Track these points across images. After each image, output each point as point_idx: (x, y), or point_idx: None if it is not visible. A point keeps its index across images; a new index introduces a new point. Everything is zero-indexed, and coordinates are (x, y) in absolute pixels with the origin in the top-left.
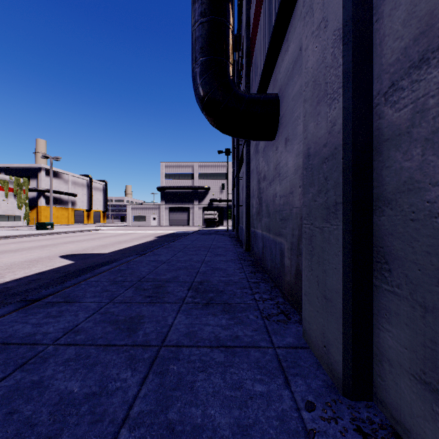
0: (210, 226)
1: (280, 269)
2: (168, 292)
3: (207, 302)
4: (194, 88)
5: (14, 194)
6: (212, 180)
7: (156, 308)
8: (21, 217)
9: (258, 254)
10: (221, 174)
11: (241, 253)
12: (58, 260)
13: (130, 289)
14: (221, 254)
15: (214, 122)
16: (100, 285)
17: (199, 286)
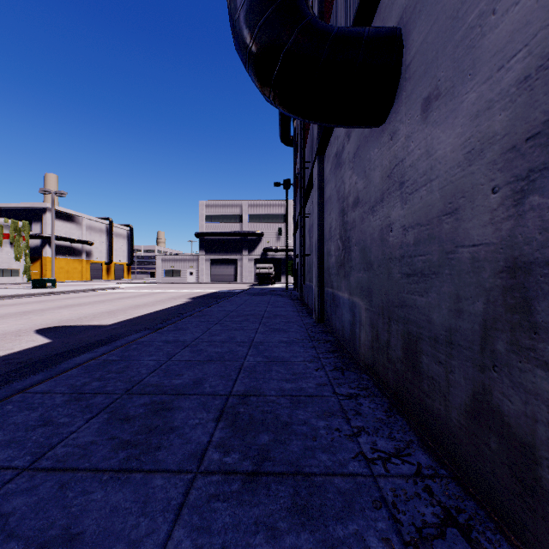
0: (263, 282)
1: (404, 376)
2: (173, 428)
3: (254, 469)
4: (231, 21)
5: (11, 242)
6: (267, 223)
7: (125, 495)
8: (20, 272)
9: (342, 332)
10: (278, 216)
11: (310, 326)
12: (28, 337)
13: (98, 416)
14: (280, 329)
15: (270, 86)
16: (44, 405)
17: (239, 408)
